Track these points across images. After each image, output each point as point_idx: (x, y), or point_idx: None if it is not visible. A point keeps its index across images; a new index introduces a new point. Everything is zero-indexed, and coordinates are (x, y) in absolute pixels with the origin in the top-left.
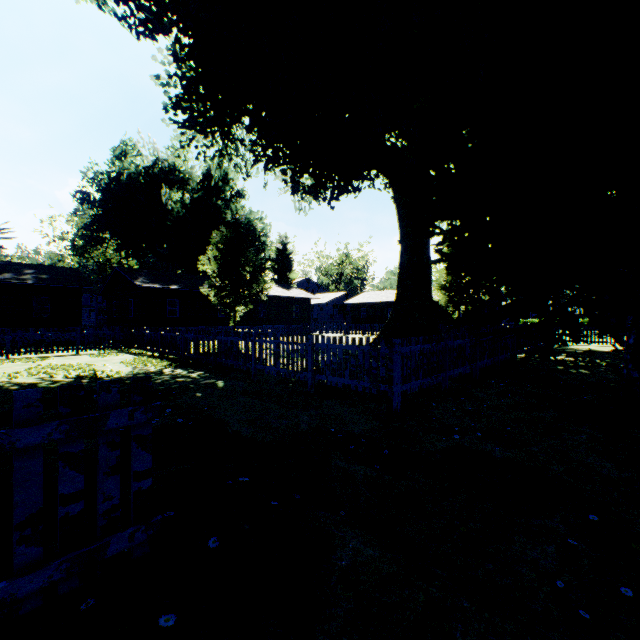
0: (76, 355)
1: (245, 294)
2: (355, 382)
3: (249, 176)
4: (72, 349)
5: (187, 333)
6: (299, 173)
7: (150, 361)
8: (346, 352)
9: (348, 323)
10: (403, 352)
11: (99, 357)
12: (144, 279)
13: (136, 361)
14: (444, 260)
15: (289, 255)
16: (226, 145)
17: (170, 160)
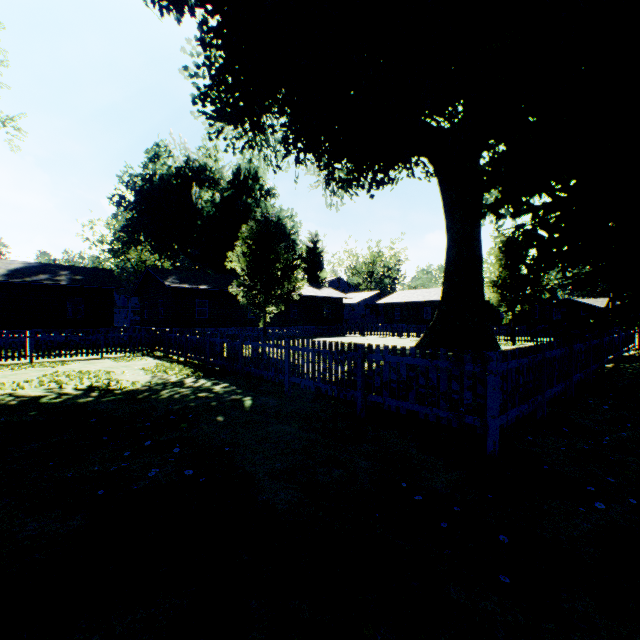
0: (100, 359)
1: (276, 293)
2: (425, 409)
3: (279, 168)
4: (97, 352)
5: (213, 337)
6: (335, 158)
7: (172, 368)
8: (411, 367)
9: (381, 324)
10: (499, 371)
11: (122, 362)
12: (174, 279)
13: (158, 368)
14: (535, 245)
15: (319, 253)
16: (256, 135)
17: (201, 161)
